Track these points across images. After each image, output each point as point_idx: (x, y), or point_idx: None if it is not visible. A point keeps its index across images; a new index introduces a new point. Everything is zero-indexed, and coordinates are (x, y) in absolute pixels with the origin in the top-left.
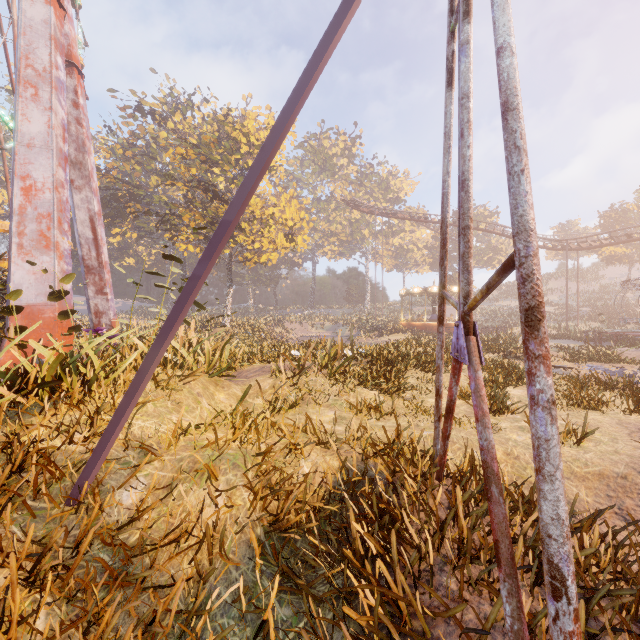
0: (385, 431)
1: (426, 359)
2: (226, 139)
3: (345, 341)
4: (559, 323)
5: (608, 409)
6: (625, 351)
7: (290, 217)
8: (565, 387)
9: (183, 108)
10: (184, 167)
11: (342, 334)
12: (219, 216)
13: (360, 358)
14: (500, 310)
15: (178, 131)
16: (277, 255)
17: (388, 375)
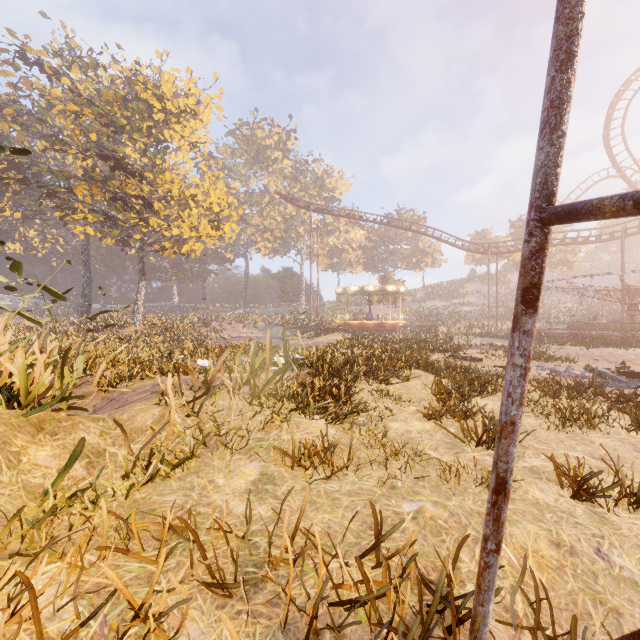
0: (360, 565)
1: (378, 365)
2: (135, 101)
3: (279, 342)
4: (481, 322)
5: (603, 425)
6: (553, 349)
7: (216, 201)
8: (532, 394)
9: (83, 64)
10: (79, 129)
11: (276, 334)
12: (123, 191)
13: (296, 366)
14: (428, 310)
15: (77, 91)
16: (202, 246)
17: (335, 391)
